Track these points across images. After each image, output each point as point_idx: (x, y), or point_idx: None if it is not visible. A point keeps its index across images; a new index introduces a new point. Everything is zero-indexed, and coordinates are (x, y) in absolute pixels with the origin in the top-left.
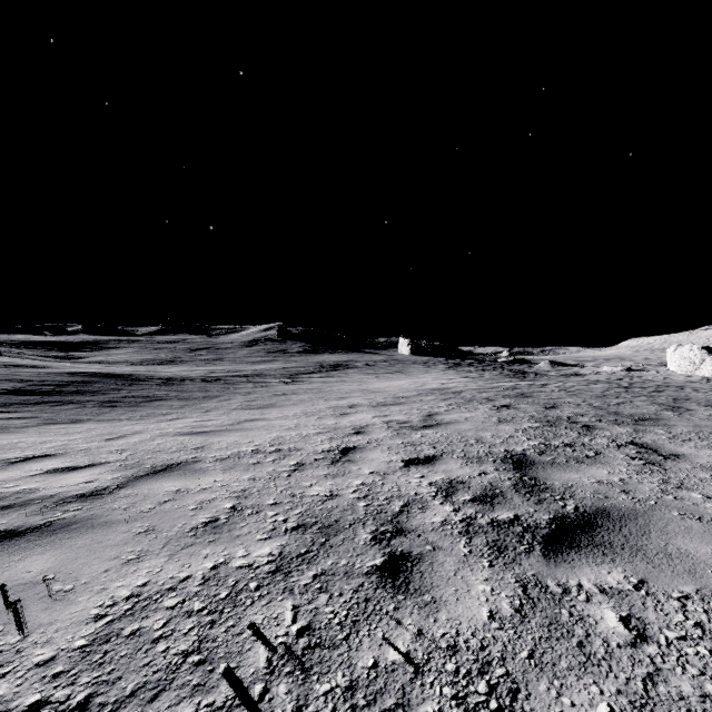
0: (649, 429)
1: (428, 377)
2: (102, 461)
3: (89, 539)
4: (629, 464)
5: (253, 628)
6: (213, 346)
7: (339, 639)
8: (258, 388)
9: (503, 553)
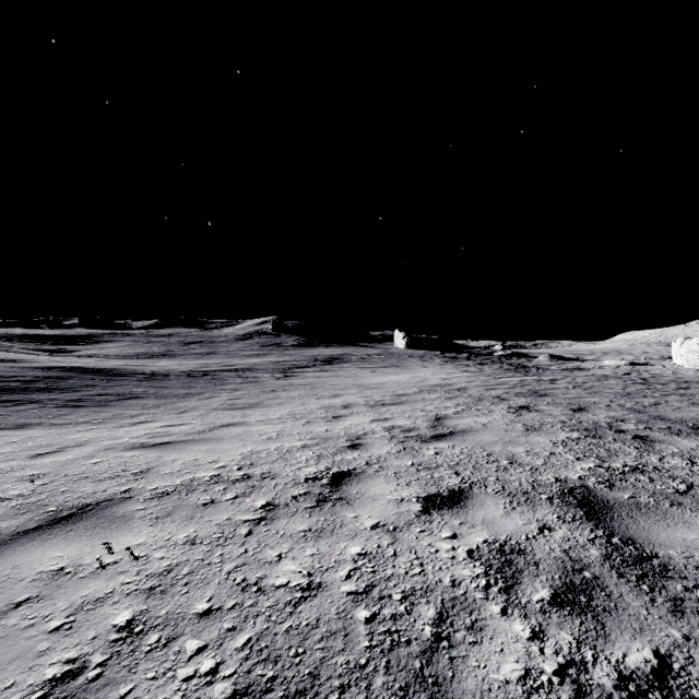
0: None
1: (426, 372)
2: None
3: None
4: None
5: None
6: (207, 339)
7: None
8: (247, 384)
9: None
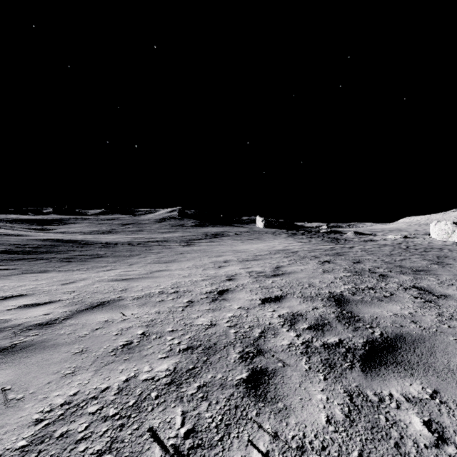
0: (424, 277)
1: (275, 242)
2: (57, 299)
3: (40, 357)
4: (414, 302)
5: (151, 431)
6: (136, 222)
7: (216, 440)
8: (165, 249)
9: (333, 369)
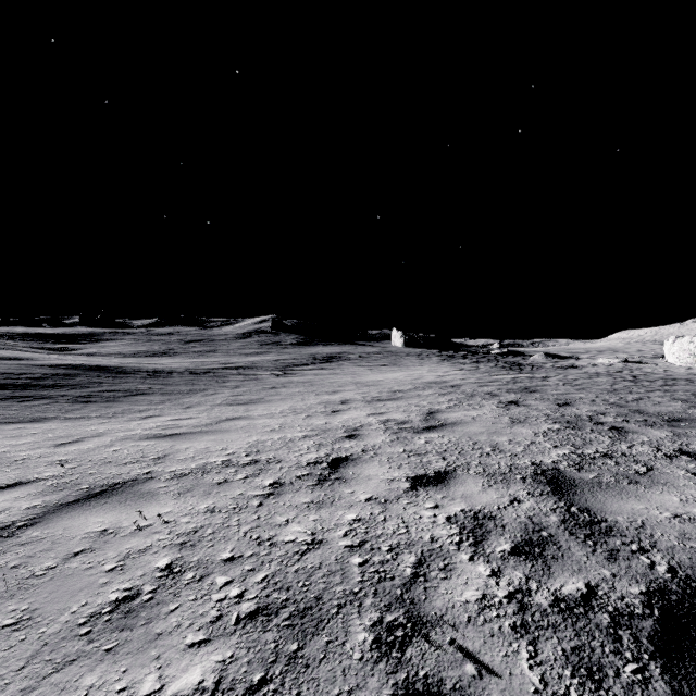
0: (691, 433)
1: (423, 369)
2: (33, 477)
3: None
4: None
5: None
6: (207, 338)
7: None
8: (248, 381)
9: (602, 686)
